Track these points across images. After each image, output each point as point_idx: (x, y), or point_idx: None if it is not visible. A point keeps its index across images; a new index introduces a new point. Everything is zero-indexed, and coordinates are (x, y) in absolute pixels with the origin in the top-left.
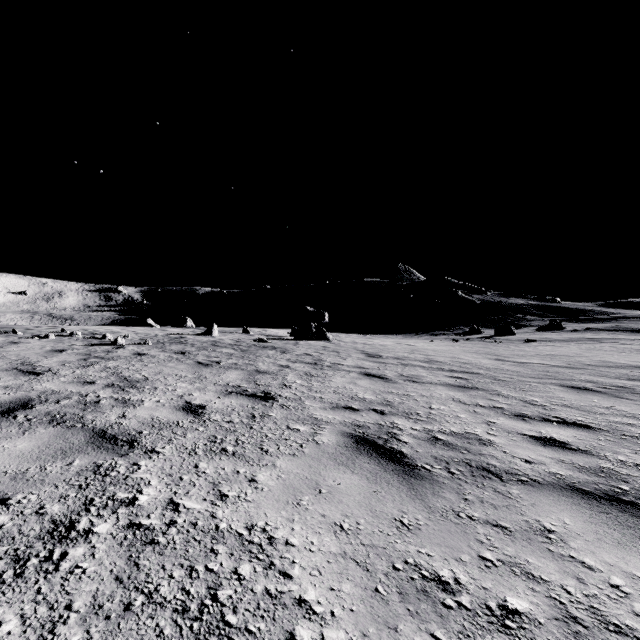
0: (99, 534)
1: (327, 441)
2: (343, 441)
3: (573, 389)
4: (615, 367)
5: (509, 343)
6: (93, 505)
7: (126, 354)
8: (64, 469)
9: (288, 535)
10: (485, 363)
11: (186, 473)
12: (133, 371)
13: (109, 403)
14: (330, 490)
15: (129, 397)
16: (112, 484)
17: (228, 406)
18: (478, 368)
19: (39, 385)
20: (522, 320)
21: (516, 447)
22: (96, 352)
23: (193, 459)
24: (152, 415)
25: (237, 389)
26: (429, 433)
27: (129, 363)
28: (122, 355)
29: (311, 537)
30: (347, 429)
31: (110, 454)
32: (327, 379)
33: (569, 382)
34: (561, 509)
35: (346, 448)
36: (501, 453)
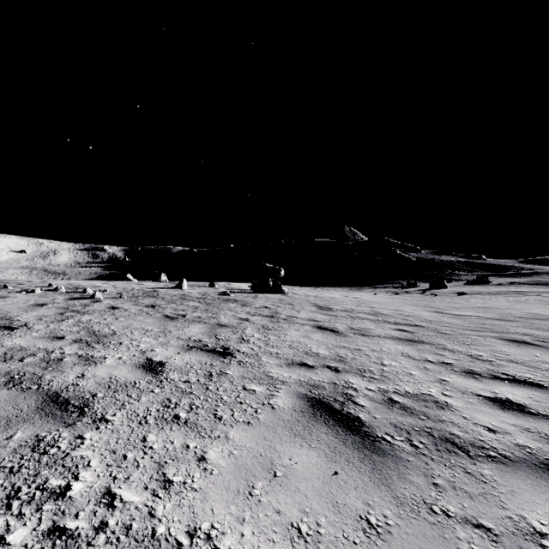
0: (11, 546)
1: (283, 405)
2: (299, 405)
3: (513, 342)
4: (545, 319)
5: (443, 296)
6: (17, 498)
7: (101, 308)
8: (1, 445)
9: (236, 545)
10: (426, 315)
11: (131, 449)
12: (103, 325)
13: (72, 361)
14: (286, 472)
15: (93, 354)
16: (47, 466)
17: (187, 363)
18: (420, 321)
19: (10, 341)
20: (453, 275)
21: (475, 411)
22: (74, 306)
23: (142, 430)
24: (111, 374)
25: (198, 344)
26: (384, 394)
27: (102, 317)
28: (97, 309)
29: (263, 548)
30: (303, 390)
31: (56, 424)
32: (283, 333)
33: (507, 335)
34: (544, 499)
35: (302, 414)
36: (461, 419)
